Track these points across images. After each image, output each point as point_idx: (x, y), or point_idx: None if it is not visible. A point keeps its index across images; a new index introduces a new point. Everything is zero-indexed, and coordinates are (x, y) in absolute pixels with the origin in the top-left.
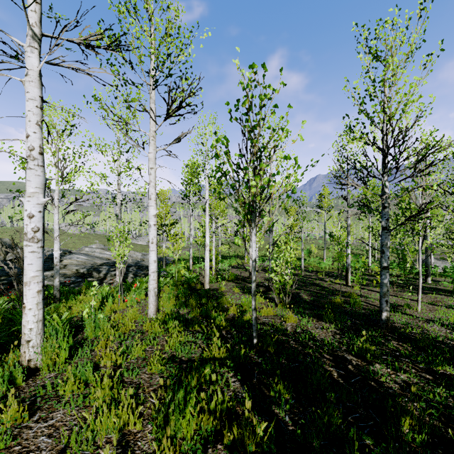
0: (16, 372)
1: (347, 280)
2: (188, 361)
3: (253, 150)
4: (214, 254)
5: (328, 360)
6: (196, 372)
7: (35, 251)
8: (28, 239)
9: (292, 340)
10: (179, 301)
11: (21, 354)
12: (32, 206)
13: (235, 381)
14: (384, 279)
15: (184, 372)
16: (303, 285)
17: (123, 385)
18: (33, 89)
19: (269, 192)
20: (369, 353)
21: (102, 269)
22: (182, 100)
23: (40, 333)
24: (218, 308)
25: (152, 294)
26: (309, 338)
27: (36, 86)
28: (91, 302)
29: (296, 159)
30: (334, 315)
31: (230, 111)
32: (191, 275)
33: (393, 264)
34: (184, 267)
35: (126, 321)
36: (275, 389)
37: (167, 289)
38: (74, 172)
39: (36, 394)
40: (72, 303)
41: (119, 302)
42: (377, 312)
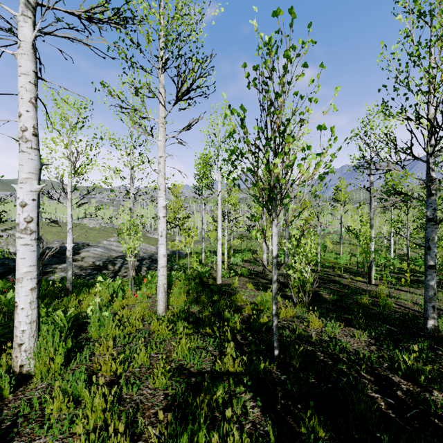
0: (2, 382)
1: (370, 278)
2: (197, 374)
3: (274, 126)
4: (226, 248)
5: (368, 381)
6: (207, 394)
7: (28, 244)
8: (20, 230)
9: (319, 351)
10: (189, 300)
11: (13, 358)
12: (25, 194)
13: (255, 407)
14: (431, 280)
15: (193, 389)
16: (321, 282)
17: (121, 404)
18: (26, 63)
19: (285, 183)
20: (422, 374)
21: (117, 262)
22: (193, 81)
23: (34, 335)
24: (231, 306)
25: (161, 290)
26: (339, 348)
27: (29, 60)
28: (96, 299)
29: (332, 129)
30: (363, 319)
31: (248, 76)
32: (203, 269)
33: (419, 261)
34: (197, 261)
35: (133, 320)
36: (309, 427)
37: (179, 283)
38: (86, 164)
39: (20, 411)
40: (84, 297)
41: (129, 297)
42: (413, 317)
